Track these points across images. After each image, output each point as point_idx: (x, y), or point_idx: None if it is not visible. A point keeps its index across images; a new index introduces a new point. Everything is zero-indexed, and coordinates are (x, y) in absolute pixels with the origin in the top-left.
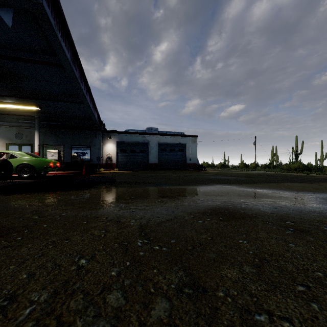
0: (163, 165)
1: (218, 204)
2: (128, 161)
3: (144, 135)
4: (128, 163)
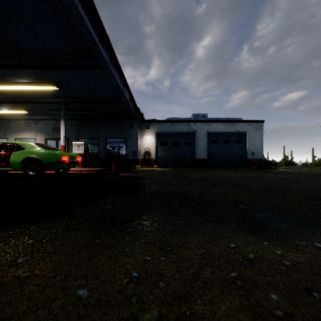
0: (213, 162)
1: None
2: (169, 156)
3: (189, 123)
4: (169, 158)
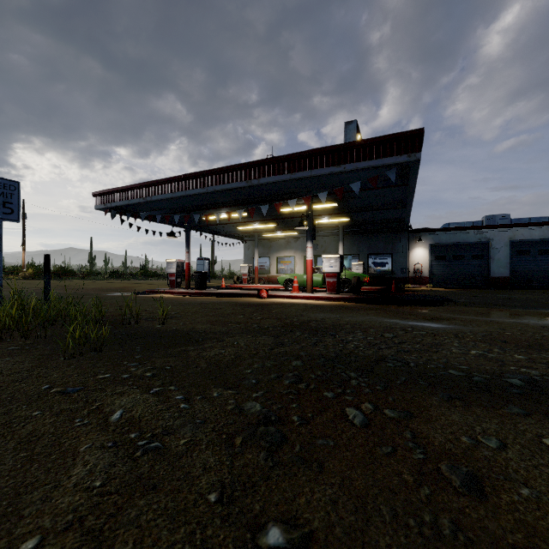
0: (521, 281)
1: None
2: (449, 273)
3: (480, 229)
4: (449, 276)
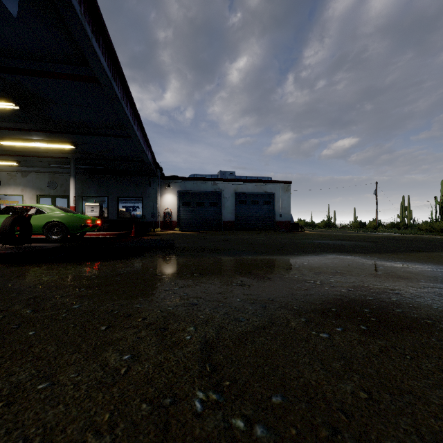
0: (241, 224)
1: (345, 292)
2: (193, 218)
3: (216, 181)
4: (193, 220)
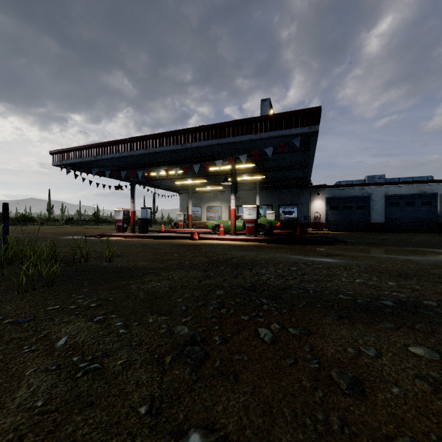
0: (393, 226)
1: None
2: (340, 220)
3: (363, 186)
4: (340, 222)
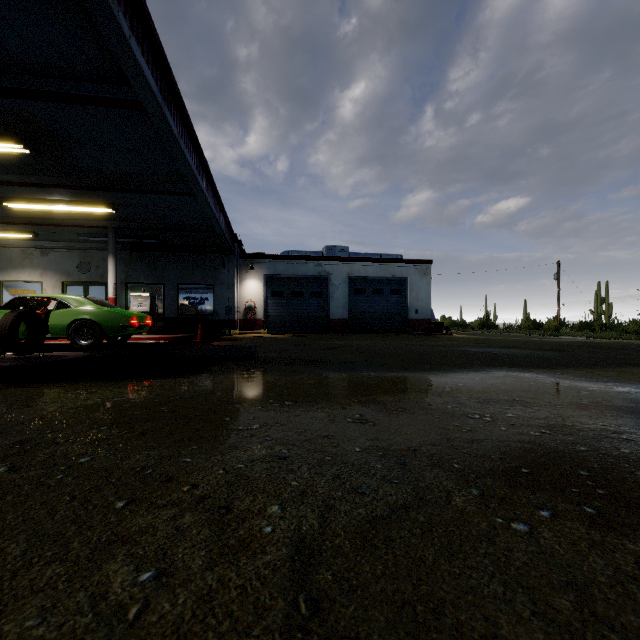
0: (358, 324)
1: (536, 437)
2: (287, 314)
3: (320, 261)
4: (287, 318)
